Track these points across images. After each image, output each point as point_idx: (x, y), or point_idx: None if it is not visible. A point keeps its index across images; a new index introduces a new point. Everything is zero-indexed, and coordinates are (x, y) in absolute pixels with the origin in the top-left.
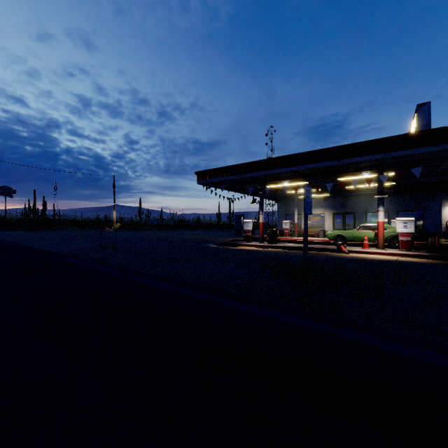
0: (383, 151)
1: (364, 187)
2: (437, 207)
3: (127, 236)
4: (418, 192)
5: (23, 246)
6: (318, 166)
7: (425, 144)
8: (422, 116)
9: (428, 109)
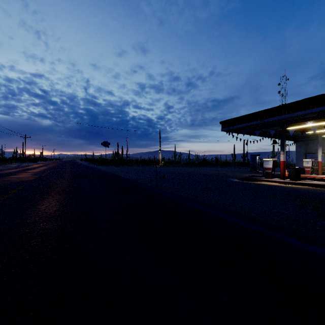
0: None
1: None
2: None
3: (169, 171)
4: None
5: (115, 175)
6: None
7: None
8: None
9: None
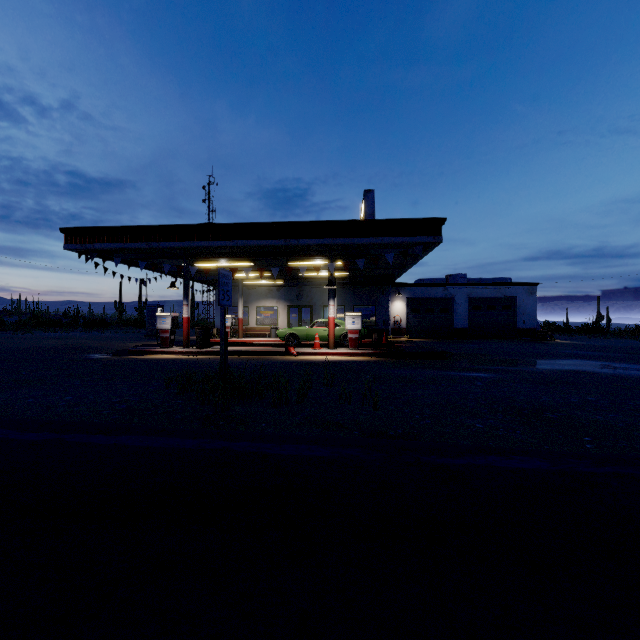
0: (331, 236)
1: (320, 276)
2: (387, 302)
3: None
4: (371, 285)
5: None
6: (262, 245)
7: (367, 234)
8: (368, 204)
9: (373, 197)
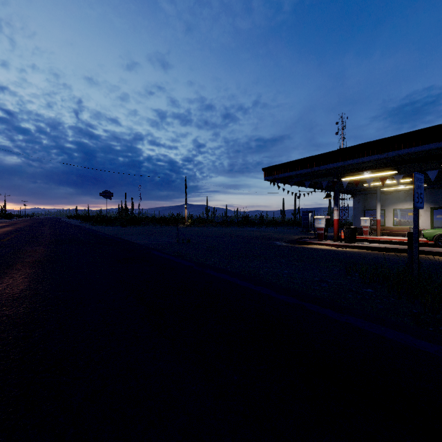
0: None
1: None
2: None
3: (198, 232)
4: None
5: (120, 239)
6: (416, 151)
7: None
8: None
9: None
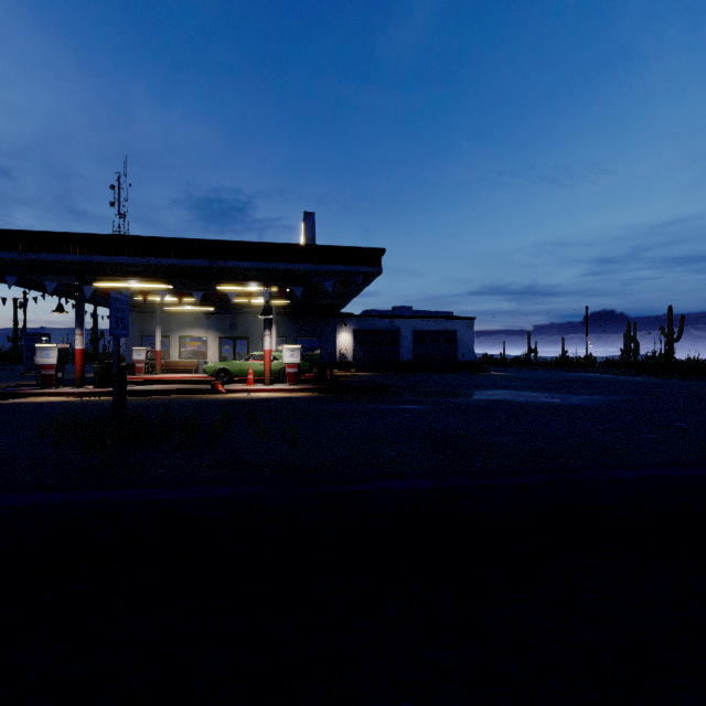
0: (264, 259)
1: (257, 303)
2: (333, 334)
3: None
4: (316, 315)
5: None
6: (182, 264)
7: (305, 260)
8: (308, 227)
9: (314, 221)
